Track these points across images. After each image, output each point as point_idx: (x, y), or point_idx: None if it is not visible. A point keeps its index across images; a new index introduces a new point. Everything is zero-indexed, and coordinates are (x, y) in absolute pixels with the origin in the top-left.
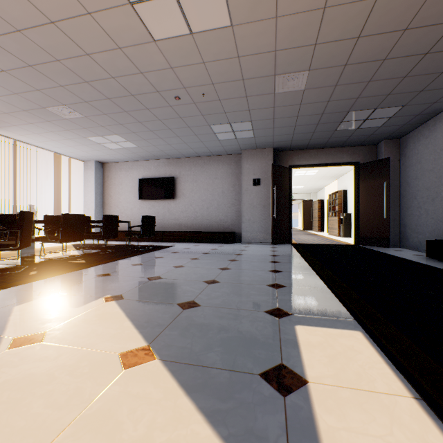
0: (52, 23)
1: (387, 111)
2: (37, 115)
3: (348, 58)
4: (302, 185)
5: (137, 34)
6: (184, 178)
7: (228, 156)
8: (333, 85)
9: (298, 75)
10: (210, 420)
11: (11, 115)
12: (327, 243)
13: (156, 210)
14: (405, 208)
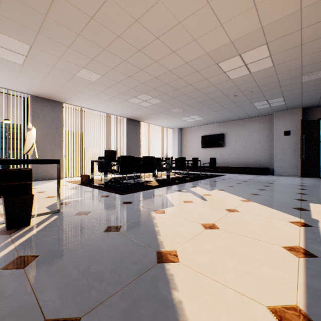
0: (190, 85)
1: None
2: (164, 113)
3: None
4: None
5: (223, 80)
6: (230, 133)
7: (263, 116)
8: None
9: (320, 71)
10: (276, 210)
11: (154, 115)
12: None
13: (211, 154)
14: None
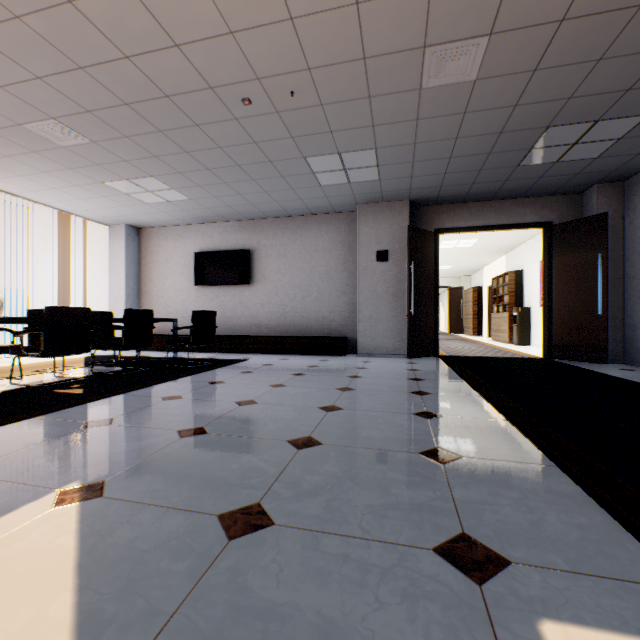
0: None
1: (616, 125)
2: (12, 139)
3: (571, 3)
4: (450, 265)
5: None
6: (265, 250)
7: (336, 214)
8: (530, 69)
9: (468, 46)
10: None
11: None
12: (498, 356)
13: (221, 302)
14: (634, 298)
